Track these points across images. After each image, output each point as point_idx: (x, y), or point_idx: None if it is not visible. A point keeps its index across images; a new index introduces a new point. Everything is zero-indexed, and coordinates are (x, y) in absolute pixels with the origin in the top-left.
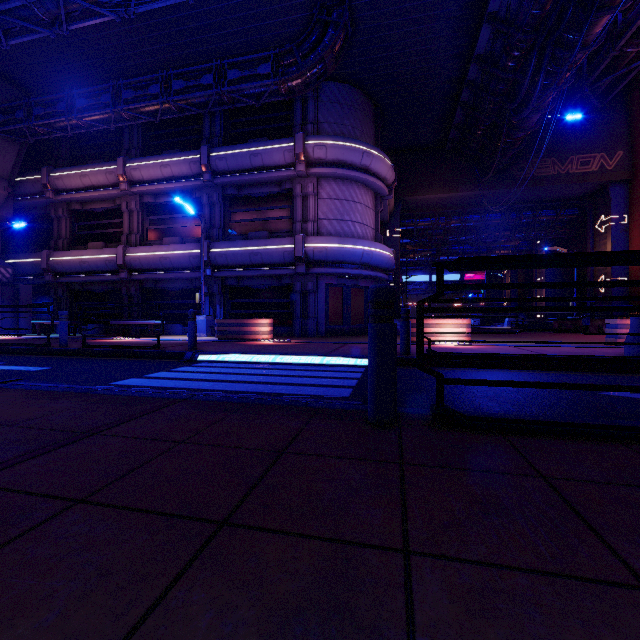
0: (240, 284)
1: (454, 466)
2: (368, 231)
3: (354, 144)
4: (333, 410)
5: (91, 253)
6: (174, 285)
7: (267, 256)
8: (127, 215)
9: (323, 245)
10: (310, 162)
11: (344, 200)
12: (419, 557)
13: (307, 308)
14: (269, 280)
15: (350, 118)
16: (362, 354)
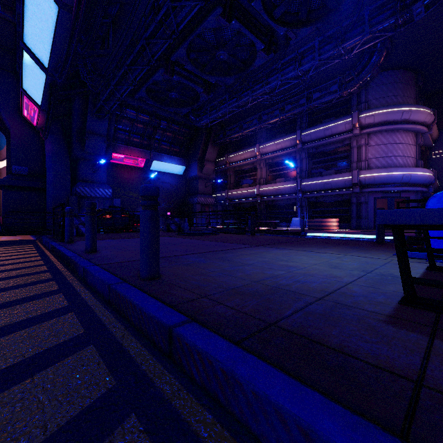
0: (317, 200)
1: (391, 245)
2: (408, 160)
3: (395, 108)
4: (366, 241)
5: (244, 190)
6: (281, 202)
7: (334, 184)
8: (259, 170)
9: (371, 175)
10: (362, 126)
11: (388, 144)
12: (373, 247)
13: (360, 212)
14: (335, 197)
15: (393, 91)
16: (391, 235)
